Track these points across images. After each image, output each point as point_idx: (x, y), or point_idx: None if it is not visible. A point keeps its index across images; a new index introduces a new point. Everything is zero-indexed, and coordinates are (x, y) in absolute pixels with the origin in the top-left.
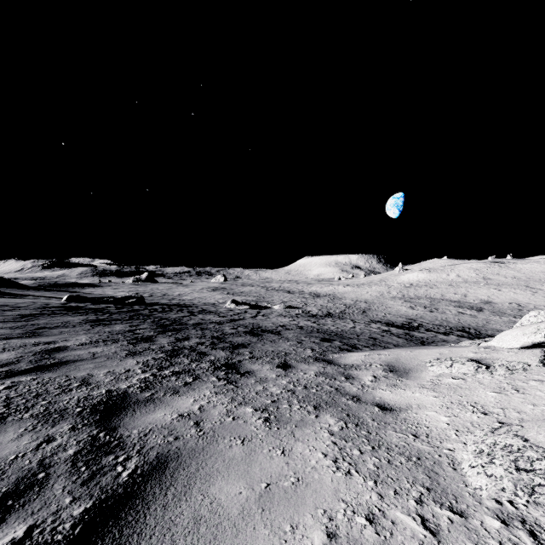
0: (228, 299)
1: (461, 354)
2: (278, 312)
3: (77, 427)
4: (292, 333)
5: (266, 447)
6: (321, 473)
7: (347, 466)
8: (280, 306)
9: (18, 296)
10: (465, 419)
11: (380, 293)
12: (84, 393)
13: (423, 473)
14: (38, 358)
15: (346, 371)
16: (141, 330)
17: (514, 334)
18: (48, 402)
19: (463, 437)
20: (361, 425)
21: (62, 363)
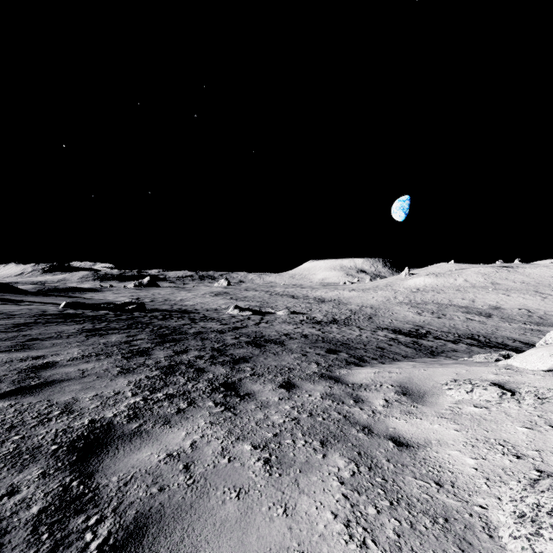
0: (231, 304)
1: (480, 376)
2: (281, 319)
3: (49, 473)
4: (296, 343)
5: (266, 503)
6: (331, 545)
7: (361, 533)
8: (284, 312)
9: (15, 303)
10: (495, 463)
11: (386, 298)
12: (64, 425)
13: (454, 543)
14: (22, 378)
15: (354, 392)
16: (138, 341)
17: (540, 354)
18: (21, 437)
19: (496, 489)
20: (375, 468)
21: (47, 383)
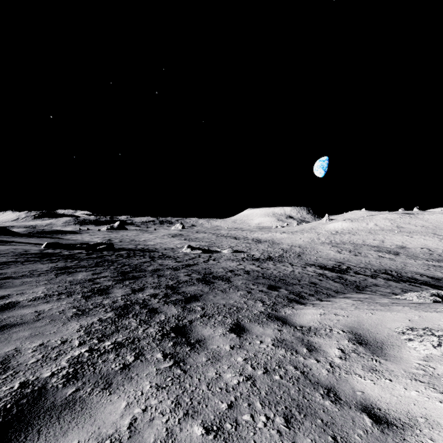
0: (185, 244)
1: (438, 324)
2: (226, 256)
3: None
4: (241, 280)
5: None
6: None
7: None
8: (228, 251)
9: (4, 243)
10: None
11: (311, 239)
12: None
13: None
14: None
15: (304, 337)
16: (101, 279)
17: None
18: None
19: None
20: None
21: None
